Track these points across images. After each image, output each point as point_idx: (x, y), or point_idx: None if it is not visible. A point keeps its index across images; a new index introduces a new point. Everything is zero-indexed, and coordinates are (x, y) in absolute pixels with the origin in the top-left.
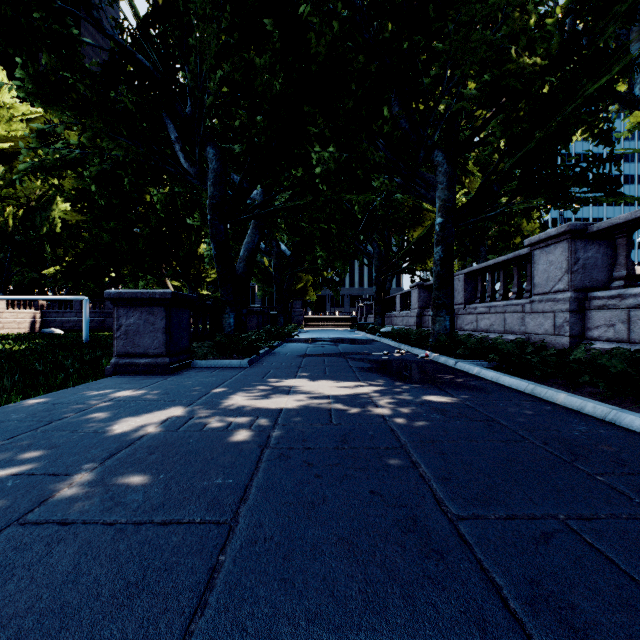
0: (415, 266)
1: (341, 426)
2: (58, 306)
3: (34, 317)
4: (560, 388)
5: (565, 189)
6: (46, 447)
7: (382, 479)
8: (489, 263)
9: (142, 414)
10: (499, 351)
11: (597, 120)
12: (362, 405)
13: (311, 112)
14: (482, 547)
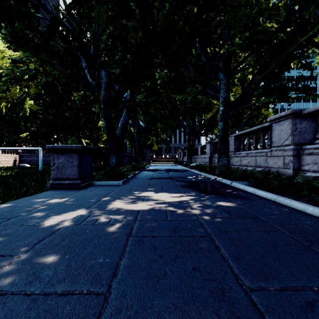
0: (208, 132)
1: (173, 221)
2: (27, 152)
3: (15, 158)
4: (290, 197)
5: (287, 92)
6: (3, 235)
7: (199, 259)
8: (247, 130)
9: (62, 213)
10: (254, 176)
11: (303, 57)
12: (184, 208)
13: (155, 52)
14: (270, 315)
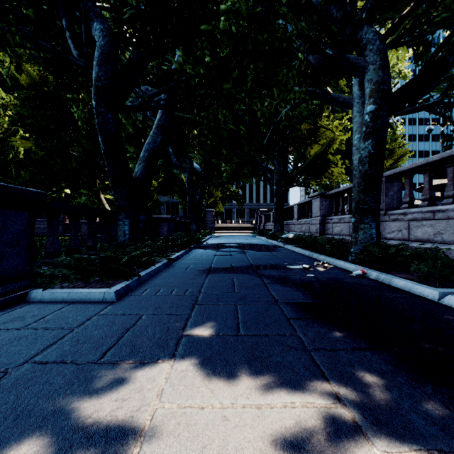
0: (310, 180)
1: None
2: None
3: None
4: None
5: None
6: None
7: None
8: (431, 159)
9: None
10: None
11: None
12: None
13: None
14: None
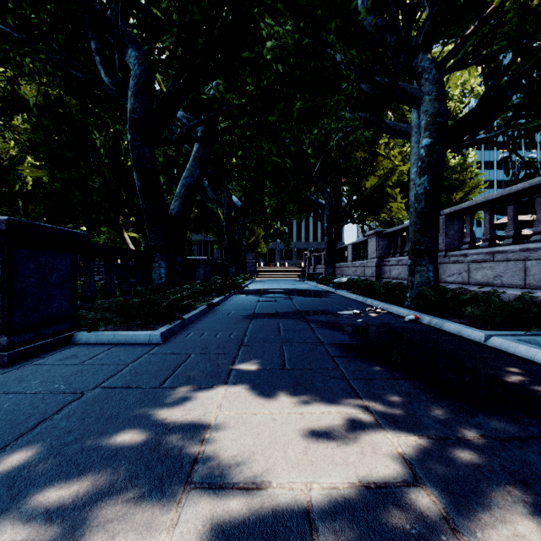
0: (367, 216)
1: None
2: None
3: None
4: None
5: None
6: None
7: None
8: (491, 196)
9: None
10: None
11: None
12: None
13: None
14: None
